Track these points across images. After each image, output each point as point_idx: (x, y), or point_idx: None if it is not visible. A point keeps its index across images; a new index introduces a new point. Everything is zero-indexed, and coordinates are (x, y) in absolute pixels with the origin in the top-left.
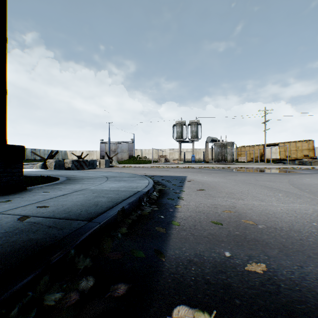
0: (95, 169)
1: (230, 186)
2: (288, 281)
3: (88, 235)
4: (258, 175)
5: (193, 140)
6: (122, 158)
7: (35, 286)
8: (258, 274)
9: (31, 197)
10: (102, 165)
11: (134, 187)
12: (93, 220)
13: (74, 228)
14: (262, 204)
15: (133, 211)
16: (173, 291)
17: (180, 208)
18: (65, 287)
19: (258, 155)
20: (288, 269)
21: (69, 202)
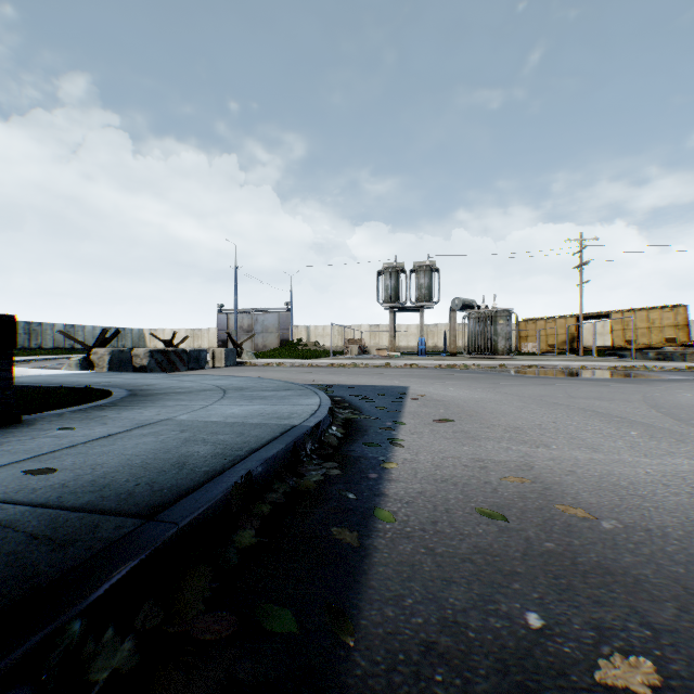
0: (203, 369)
1: (512, 410)
2: None
3: (136, 564)
4: (570, 384)
5: (422, 305)
6: (266, 345)
7: None
8: None
9: (24, 443)
10: (218, 360)
11: (285, 415)
12: (160, 515)
13: (101, 543)
14: (596, 458)
15: (277, 480)
16: None
17: (396, 470)
18: None
19: (564, 339)
20: None
21: (115, 457)
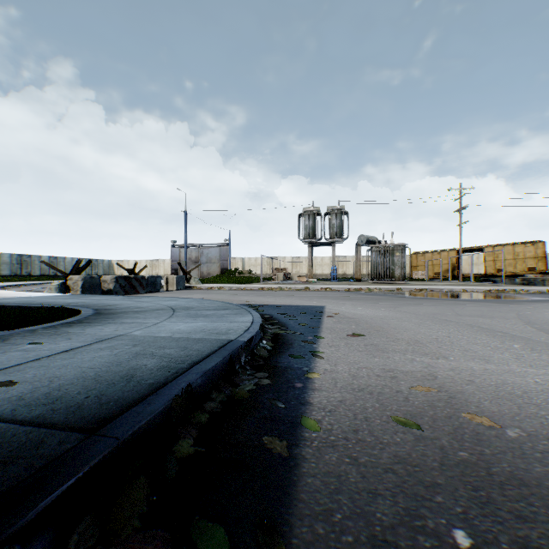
0: (159, 292)
1: (411, 326)
2: None
3: (74, 482)
4: (456, 304)
5: (334, 241)
6: (210, 273)
7: None
8: None
9: None
10: (171, 285)
11: (223, 331)
12: (103, 429)
13: (41, 461)
14: (489, 369)
15: (214, 390)
16: None
17: (318, 379)
18: None
19: (447, 268)
20: None
21: (72, 370)
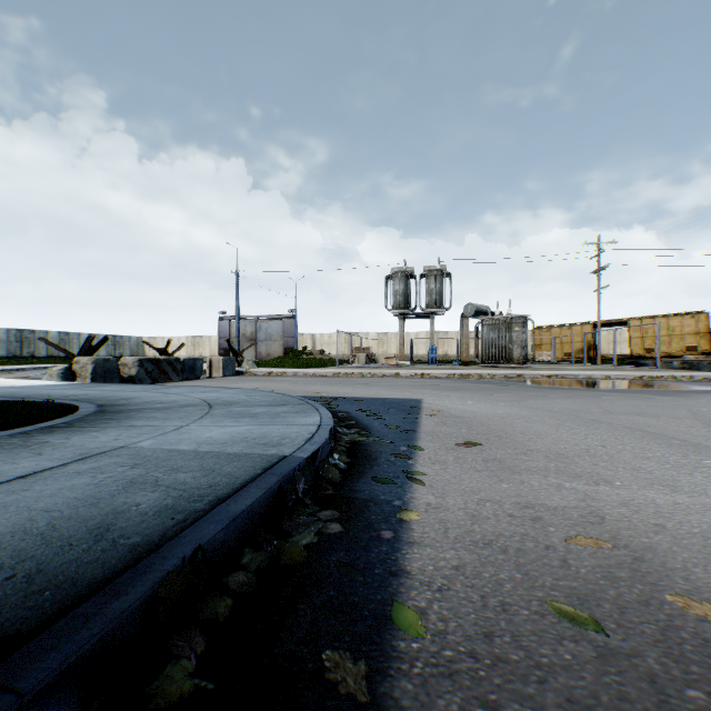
0: (199, 380)
1: (546, 429)
2: None
3: None
4: (600, 397)
5: (432, 312)
6: (270, 353)
7: None
8: None
9: None
10: (216, 370)
11: (275, 441)
12: None
13: None
14: (681, 503)
15: (249, 547)
16: None
17: (418, 523)
18: None
19: (580, 348)
20: None
21: (14, 515)
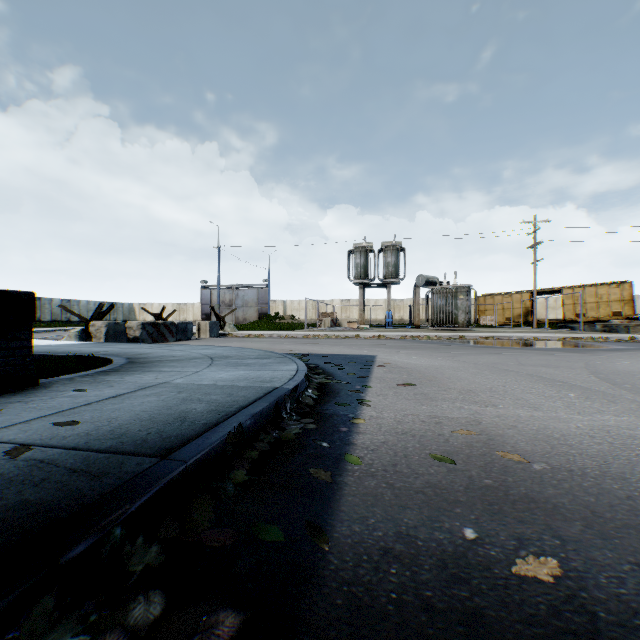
0: (190, 340)
1: (467, 376)
2: (614, 605)
3: (157, 490)
4: (522, 354)
5: (389, 282)
6: (246, 318)
7: (16, 625)
8: (543, 584)
9: (46, 401)
10: (203, 332)
11: (267, 379)
12: (171, 456)
13: (128, 475)
14: (535, 416)
15: (262, 432)
16: (347, 630)
17: (363, 425)
18: (95, 621)
19: (519, 313)
20: (611, 571)
21: (126, 413)
